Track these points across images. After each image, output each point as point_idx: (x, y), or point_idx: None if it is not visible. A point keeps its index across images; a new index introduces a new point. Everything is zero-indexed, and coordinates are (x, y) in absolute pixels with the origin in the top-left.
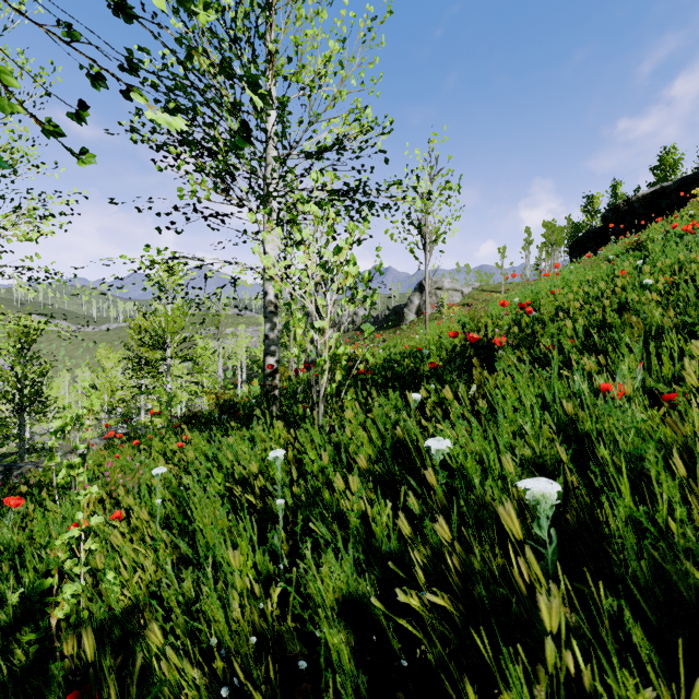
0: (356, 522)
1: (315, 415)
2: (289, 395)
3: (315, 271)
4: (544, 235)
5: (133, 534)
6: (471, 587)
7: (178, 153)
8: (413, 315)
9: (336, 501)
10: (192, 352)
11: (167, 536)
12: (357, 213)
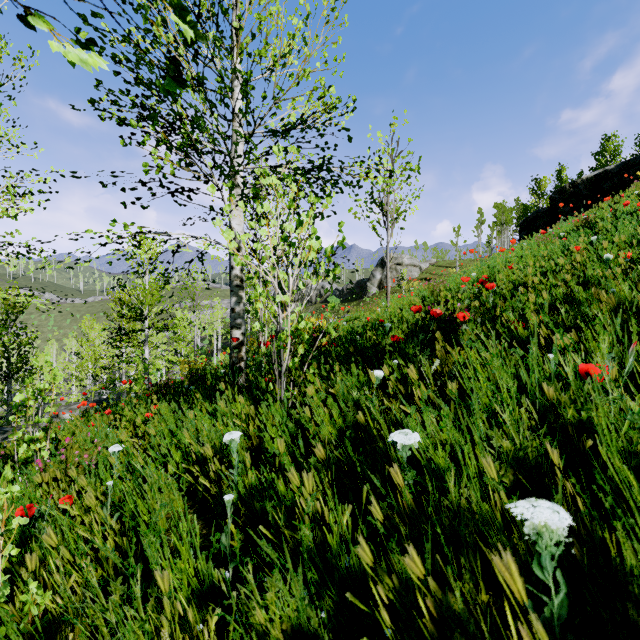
0: (308, 536)
1: (277, 389)
2: (256, 366)
3: (277, 245)
4: (495, 215)
5: (85, 517)
6: (448, 633)
7: (140, 126)
8: (375, 288)
9: (292, 492)
10: (169, 323)
11: (115, 524)
12: (322, 190)
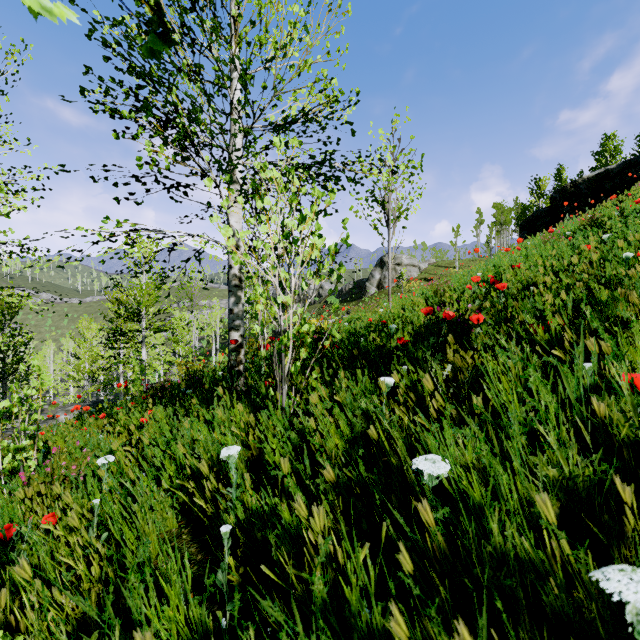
0: (322, 591)
1: (278, 396)
2: (255, 369)
3: (278, 242)
4: (494, 215)
5: (70, 537)
6: None
7: (132, 116)
8: (374, 288)
9: (298, 519)
10: (166, 323)
11: (101, 549)
12: (323, 187)
